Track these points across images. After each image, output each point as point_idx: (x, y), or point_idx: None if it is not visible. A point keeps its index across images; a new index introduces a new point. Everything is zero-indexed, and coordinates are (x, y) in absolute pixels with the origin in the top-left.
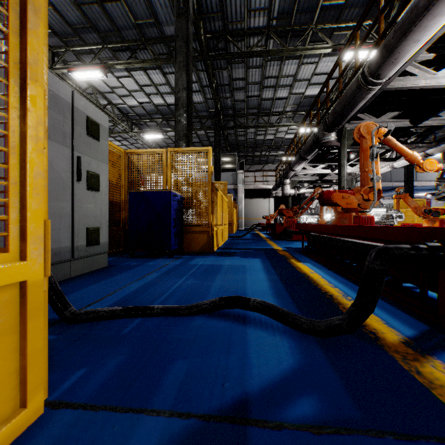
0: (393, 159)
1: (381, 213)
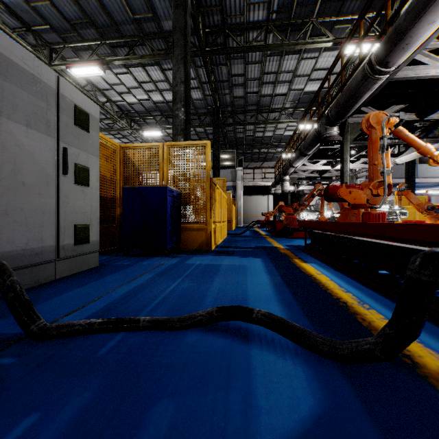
0: (396, 155)
1: (383, 209)
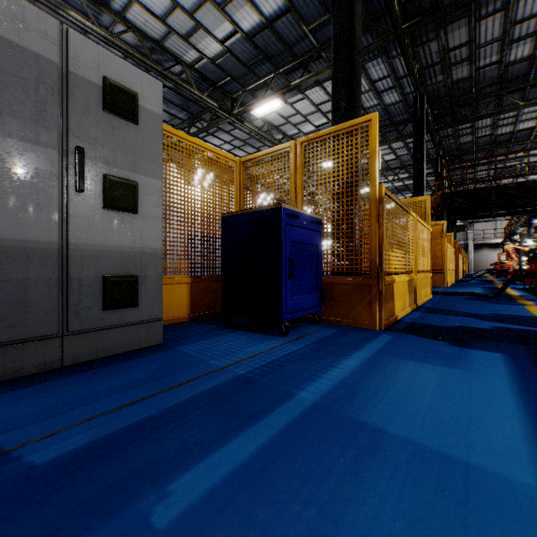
0: None
1: None
